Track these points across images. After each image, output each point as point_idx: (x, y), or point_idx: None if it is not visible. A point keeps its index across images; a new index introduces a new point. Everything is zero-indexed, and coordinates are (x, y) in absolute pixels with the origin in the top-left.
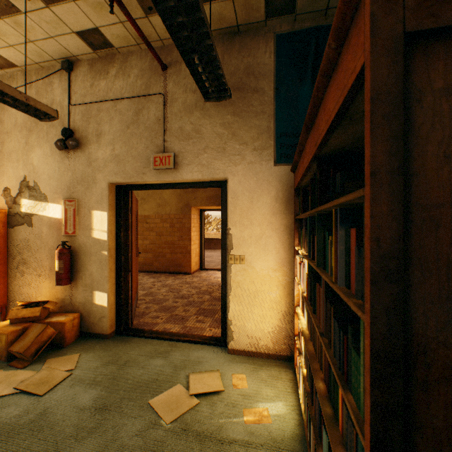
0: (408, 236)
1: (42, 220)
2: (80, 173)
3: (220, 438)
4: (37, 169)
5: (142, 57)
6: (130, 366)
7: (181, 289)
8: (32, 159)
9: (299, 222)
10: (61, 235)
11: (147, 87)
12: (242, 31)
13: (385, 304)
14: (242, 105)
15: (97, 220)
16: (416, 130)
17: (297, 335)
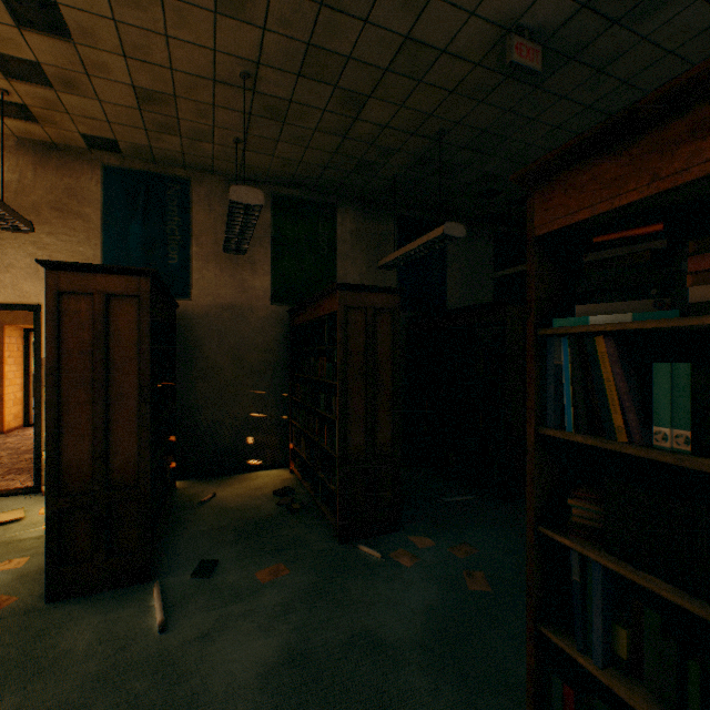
0: (63, 360)
1: None
2: None
3: (11, 541)
4: None
5: None
6: None
7: None
8: None
9: None
10: None
11: None
12: (63, 148)
13: (52, 384)
14: (63, 227)
15: None
16: (66, 324)
17: None
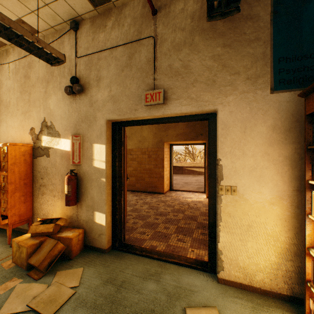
0: None
1: (56, 152)
2: (84, 113)
3: None
4: (53, 112)
5: (134, 7)
6: (126, 288)
7: (158, 207)
8: (49, 104)
9: (311, 153)
10: (69, 164)
11: (139, 33)
12: None
13: None
14: (233, 35)
15: (97, 152)
16: None
17: (309, 280)
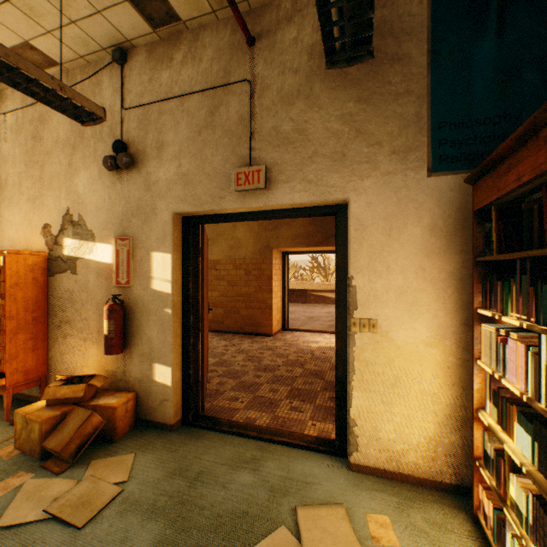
0: None
1: (88, 266)
2: (136, 201)
3: None
4: (83, 199)
5: (219, 31)
6: (204, 482)
7: (262, 358)
8: (77, 185)
9: (482, 267)
10: (111, 286)
11: (227, 74)
12: None
13: None
14: (373, 84)
15: (158, 265)
16: None
17: (479, 457)
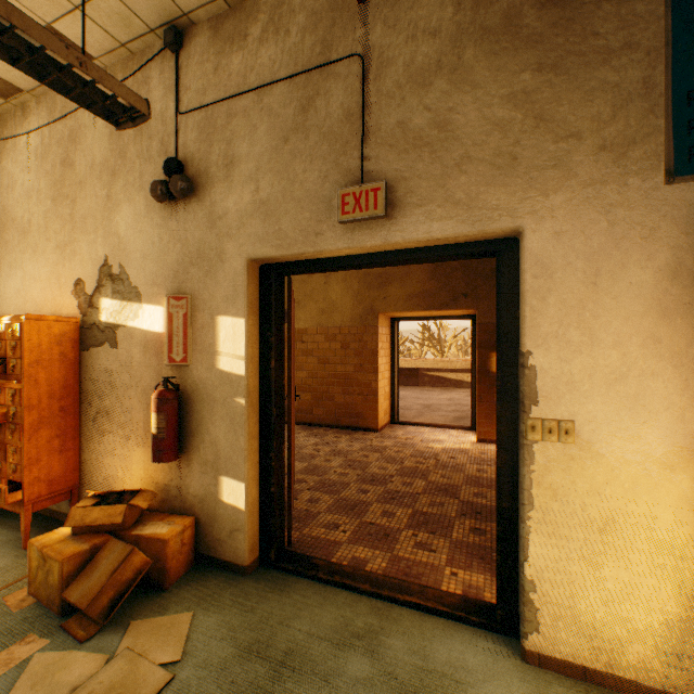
0: None
1: (131, 336)
2: (196, 244)
3: None
4: (125, 243)
5: None
6: (296, 670)
7: (366, 463)
8: (117, 224)
9: None
10: (162, 364)
11: (326, 48)
12: None
13: None
14: (565, 40)
15: (226, 335)
16: None
17: None
